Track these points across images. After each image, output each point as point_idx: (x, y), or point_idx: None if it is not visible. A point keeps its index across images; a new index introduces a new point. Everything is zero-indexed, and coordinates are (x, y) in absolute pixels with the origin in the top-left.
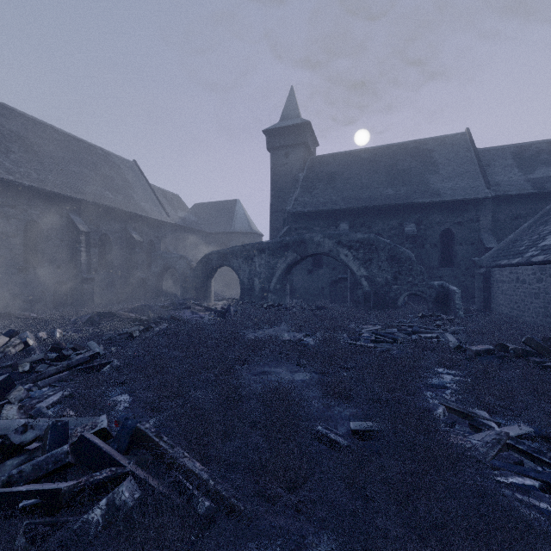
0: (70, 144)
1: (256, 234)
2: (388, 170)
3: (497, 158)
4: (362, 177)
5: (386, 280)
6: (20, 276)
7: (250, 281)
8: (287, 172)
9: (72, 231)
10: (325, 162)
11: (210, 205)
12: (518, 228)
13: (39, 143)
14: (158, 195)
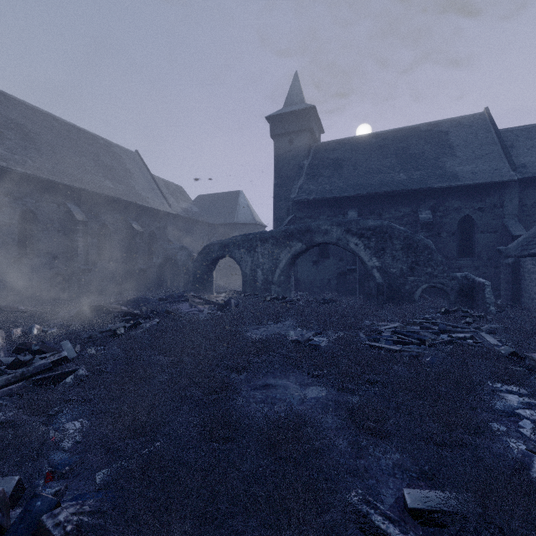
0: (70, 133)
1: (260, 225)
2: (399, 155)
3: (521, 139)
4: (371, 163)
5: (402, 271)
6: (14, 267)
7: (252, 272)
8: (291, 160)
9: (69, 220)
10: (330, 148)
11: (213, 196)
12: None
13: (37, 131)
14: (161, 185)
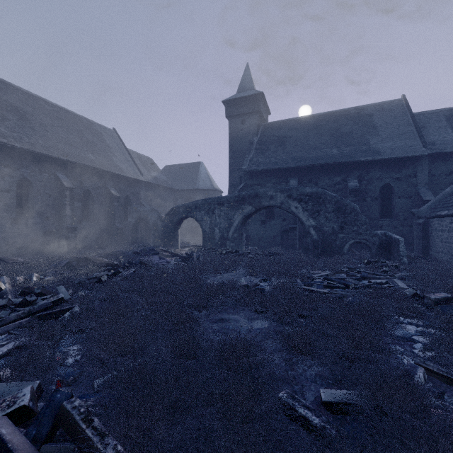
0: (58, 114)
1: (217, 191)
2: (332, 133)
3: (431, 121)
4: (309, 140)
5: (333, 229)
6: (13, 226)
7: (211, 230)
8: (243, 137)
9: (59, 187)
10: (276, 127)
11: (178, 166)
12: (452, 182)
13: (31, 112)
14: (134, 157)
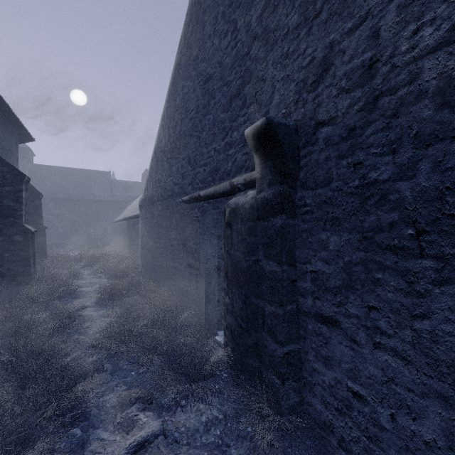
0: None
1: None
2: (75, 182)
3: (118, 185)
4: (62, 183)
5: (69, 228)
6: None
7: None
8: None
9: None
10: (40, 169)
11: None
12: None
13: None
14: None
